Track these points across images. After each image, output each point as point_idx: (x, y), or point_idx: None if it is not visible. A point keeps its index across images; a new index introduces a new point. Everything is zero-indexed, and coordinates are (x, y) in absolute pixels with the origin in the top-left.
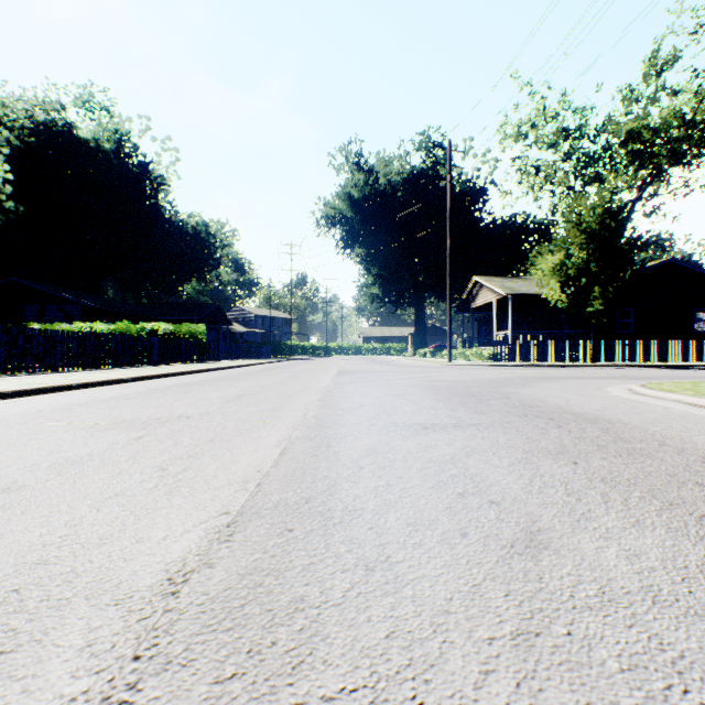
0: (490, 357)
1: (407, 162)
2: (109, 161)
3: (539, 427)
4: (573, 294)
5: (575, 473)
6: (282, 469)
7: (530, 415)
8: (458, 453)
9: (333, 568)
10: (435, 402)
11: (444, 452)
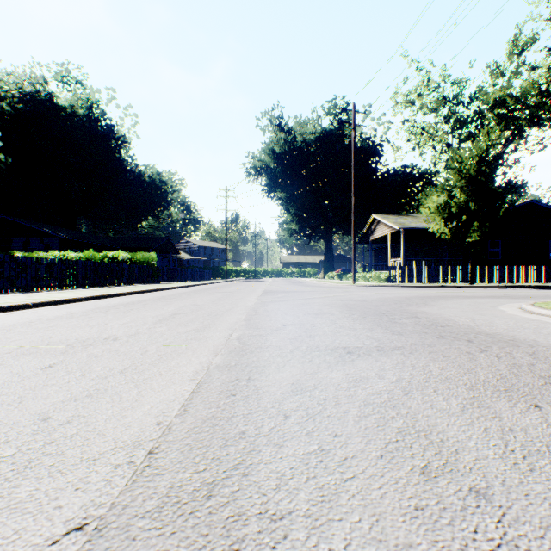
0: (387, 279)
1: (318, 124)
2: (82, 123)
3: (464, 352)
4: (455, 228)
5: (550, 425)
6: (189, 420)
7: (447, 336)
8: (395, 389)
9: None
10: (352, 321)
11: (378, 388)
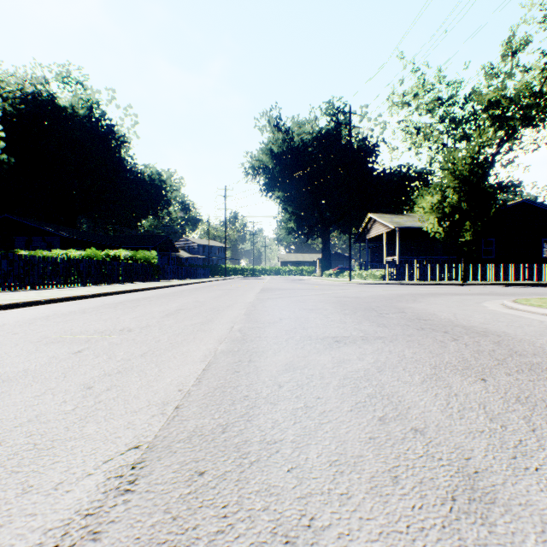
0: (382, 277)
1: (316, 124)
2: (83, 124)
3: (437, 341)
4: (448, 227)
5: (488, 391)
6: (203, 388)
7: (426, 328)
8: (371, 368)
9: (245, 542)
10: (343, 316)
11: (357, 367)
